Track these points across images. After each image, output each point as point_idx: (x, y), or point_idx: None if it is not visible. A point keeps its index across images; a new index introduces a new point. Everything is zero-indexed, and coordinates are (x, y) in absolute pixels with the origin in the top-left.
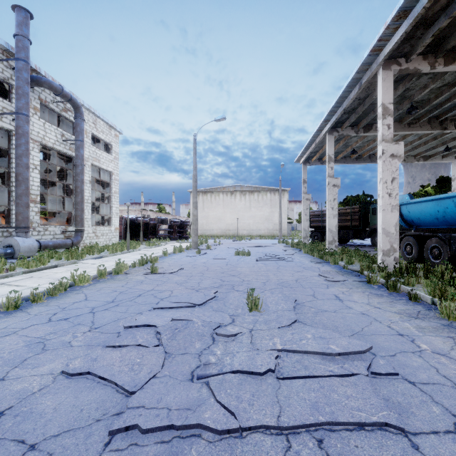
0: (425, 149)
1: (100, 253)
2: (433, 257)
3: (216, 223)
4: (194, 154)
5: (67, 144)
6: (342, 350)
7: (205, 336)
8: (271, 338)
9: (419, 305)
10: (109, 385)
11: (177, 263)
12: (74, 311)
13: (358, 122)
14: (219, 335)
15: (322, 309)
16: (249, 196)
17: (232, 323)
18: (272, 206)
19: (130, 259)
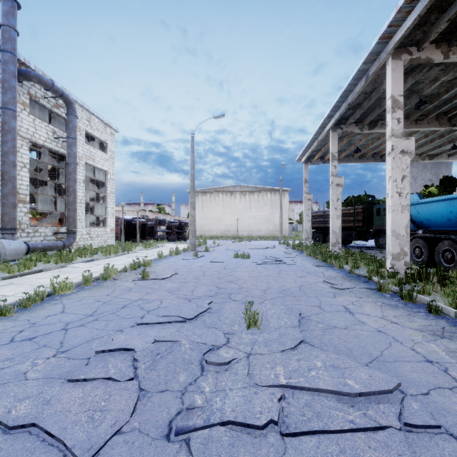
0: (430, 147)
1: (93, 255)
2: (445, 261)
3: (215, 224)
4: (191, 153)
5: (59, 141)
6: (363, 389)
7: (192, 364)
8: (273, 367)
9: (441, 319)
10: (55, 446)
11: (171, 267)
12: (44, 328)
13: (362, 119)
14: (210, 364)
15: (331, 325)
16: (249, 196)
17: (226, 344)
18: (273, 206)
19: (122, 262)
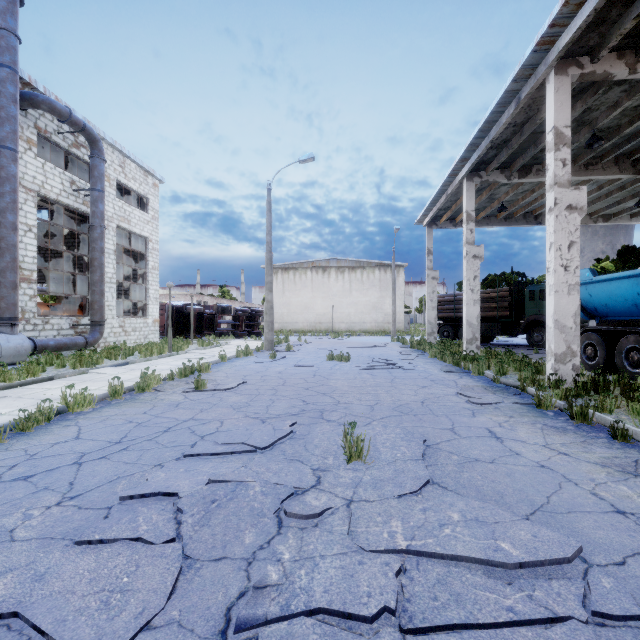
0: (606, 204)
1: (128, 357)
2: (630, 364)
3: (301, 313)
4: (267, 212)
5: (79, 195)
6: (525, 557)
7: (265, 517)
8: (386, 521)
9: (632, 448)
10: None
11: (238, 373)
12: (47, 461)
13: (510, 163)
14: (291, 517)
15: (470, 457)
16: (348, 274)
17: (316, 485)
18: (382, 288)
19: (168, 367)
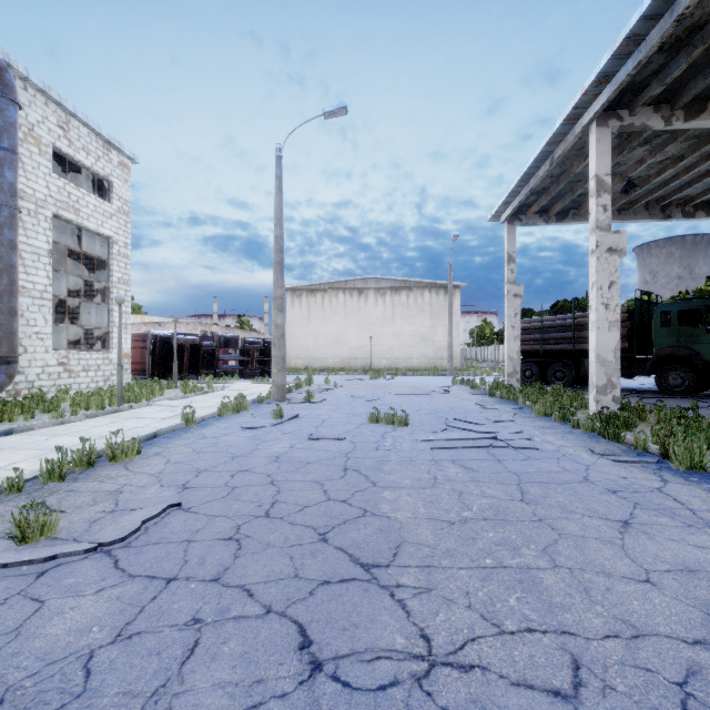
0: None
1: (44, 414)
2: None
3: (332, 346)
4: (276, 191)
5: None
6: None
7: None
8: None
9: None
10: None
11: (192, 460)
12: None
13: (674, 92)
14: None
15: None
16: (391, 297)
17: None
18: (433, 315)
19: (75, 441)
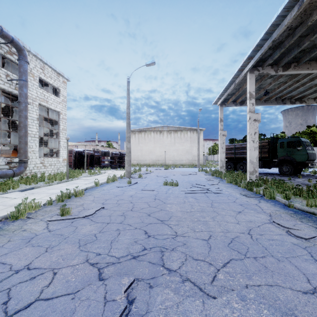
0: None
1: (40, 182)
2: None
3: (148, 155)
4: (127, 95)
5: (12, 84)
6: None
7: None
8: None
9: None
10: None
11: (102, 196)
12: None
13: (278, 61)
14: None
15: None
16: (173, 134)
17: None
18: (191, 142)
19: (58, 191)
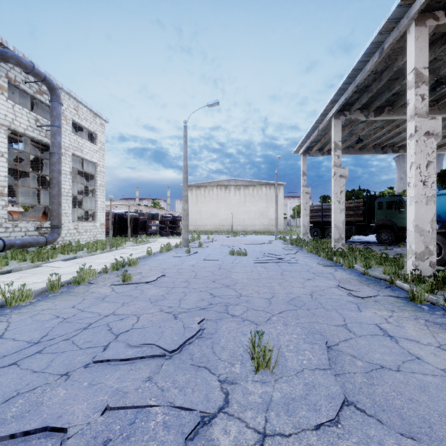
0: None
1: (78, 252)
2: None
3: (210, 218)
4: (184, 143)
5: (42, 130)
6: None
7: None
8: None
9: None
10: None
11: (160, 266)
12: None
13: (368, 105)
14: None
15: (374, 363)
16: (243, 190)
17: (224, 408)
18: (267, 200)
19: (106, 261)
